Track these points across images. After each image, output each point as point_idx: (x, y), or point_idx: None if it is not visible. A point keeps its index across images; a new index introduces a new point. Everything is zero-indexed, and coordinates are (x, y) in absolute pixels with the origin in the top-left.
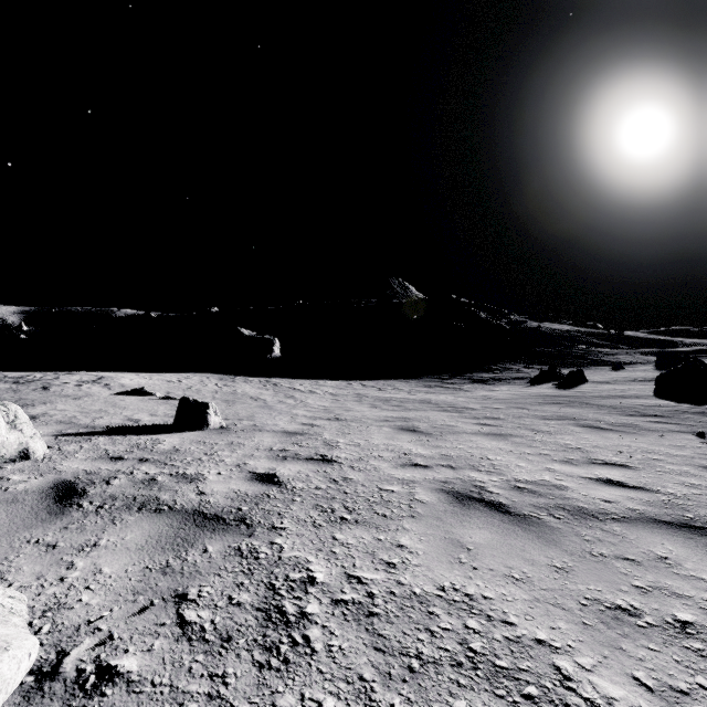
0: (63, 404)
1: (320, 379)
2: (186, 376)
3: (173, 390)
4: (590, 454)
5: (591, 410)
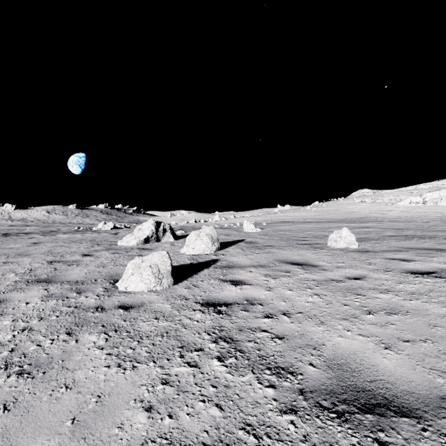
0: (441, 289)
1: None
2: None
3: None
4: None
5: None
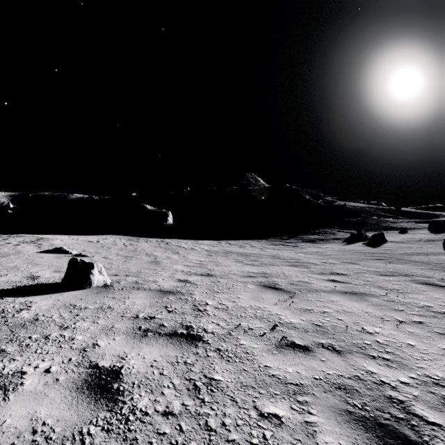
0: None
1: (200, 239)
2: (104, 237)
3: (89, 248)
4: None
5: (412, 266)
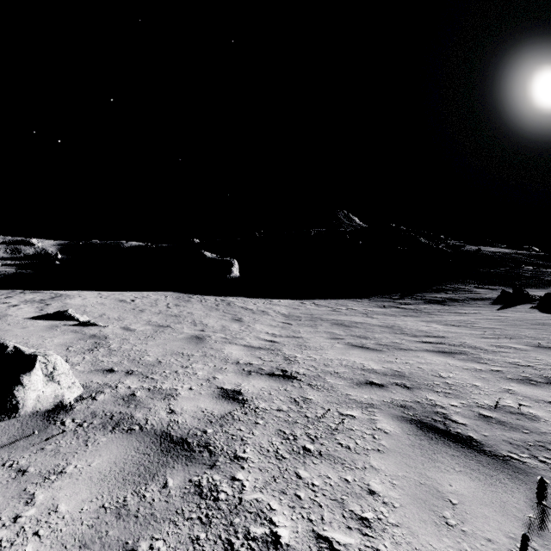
0: None
1: (275, 298)
2: (146, 294)
3: (112, 311)
4: None
5: None
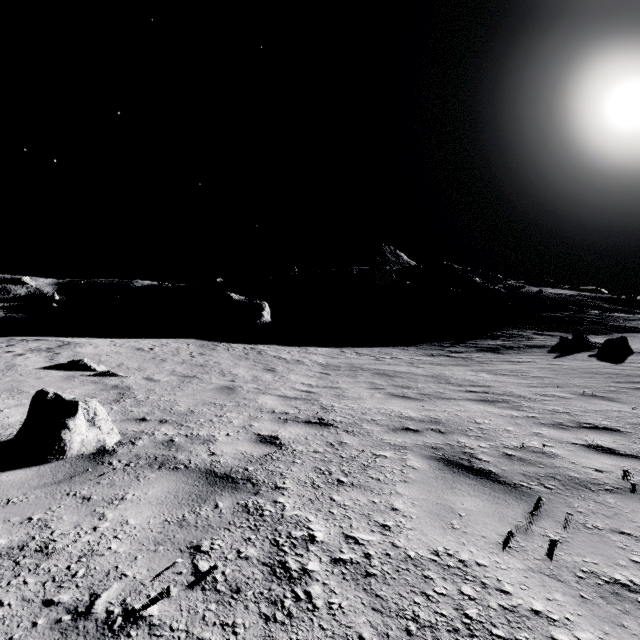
0: None
1: (311, 346)
2: (165, 342)
3: (131, 361)
4: None
5: None
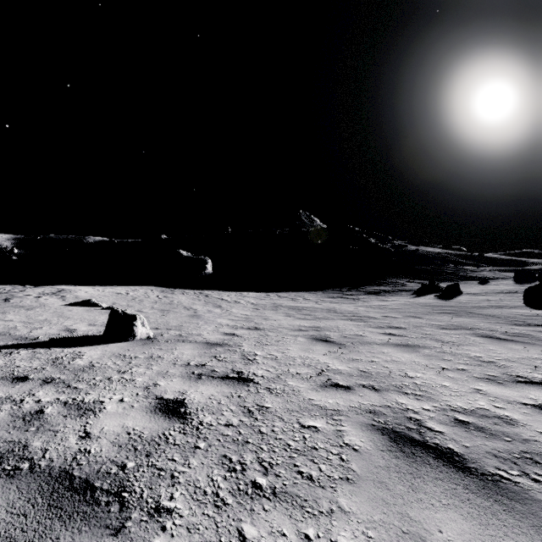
0: (13, 315)
1: (244, 291)
2: (134, 288)
3: (119, 301)
4: (508, 369)
5: (479, 319)
